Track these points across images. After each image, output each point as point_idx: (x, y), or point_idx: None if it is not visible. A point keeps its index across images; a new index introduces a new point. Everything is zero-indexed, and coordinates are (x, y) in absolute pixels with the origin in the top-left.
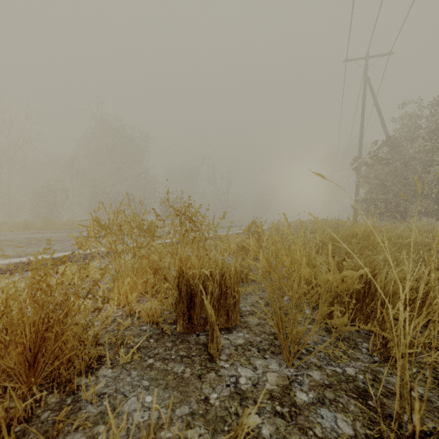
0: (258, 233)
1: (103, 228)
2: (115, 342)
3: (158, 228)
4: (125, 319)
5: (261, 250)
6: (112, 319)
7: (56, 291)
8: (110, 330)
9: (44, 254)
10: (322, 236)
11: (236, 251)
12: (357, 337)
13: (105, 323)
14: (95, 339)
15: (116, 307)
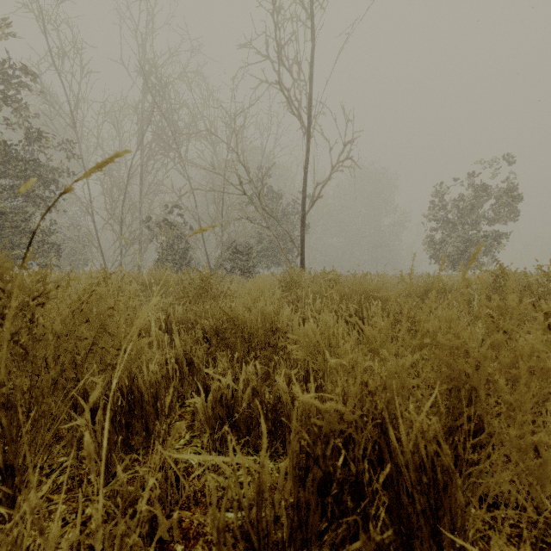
0: None
1: None
2: None
3: None
4: None
5: None
6: None
7: None
8: None
9: None
10: None
11: None
12: None
13: None
14: None
15: None
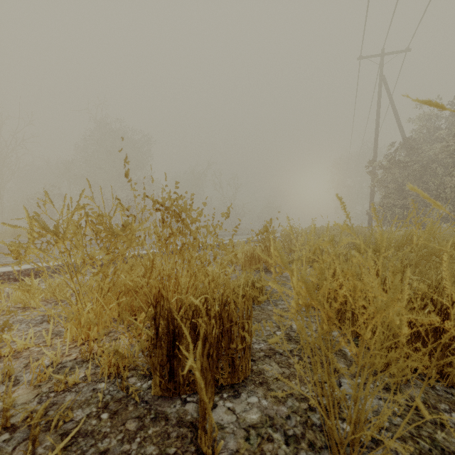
0: (270, 240)
1: (49, 229)
2: (41, 421)
3: (135, 230)
4: (78, 367)
5: (295, 265)
6: (58, 367)
7: (1, 317)
8: (45, 391)
9: (8, 266)
10: (358, 243)
11: (244, 261)
12: (437, 401)
13: (39, 379)
14: (0, 419)
15: (73, 345)
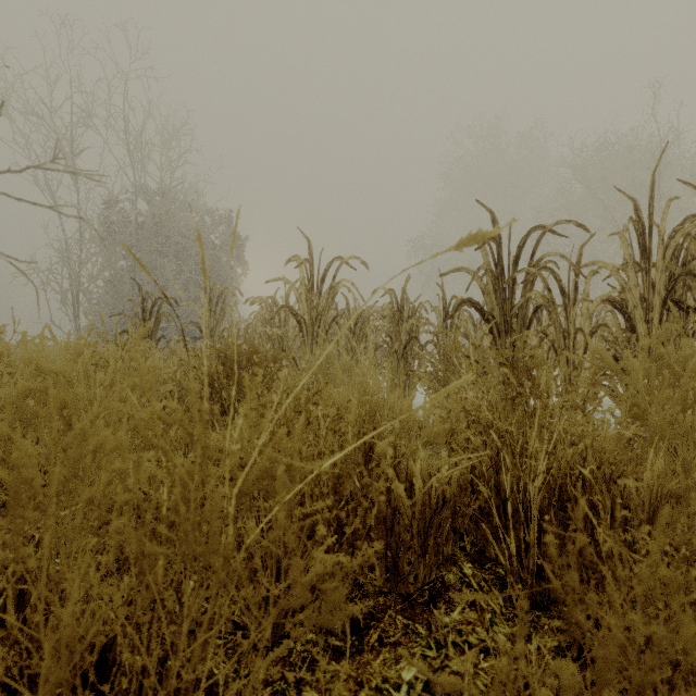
0: None
1: None
2: None
3: None
4: None
5: None
6: None
7: None
8: None
9: None
10: None
11: None
12: None
13: None
14: None
15: None
